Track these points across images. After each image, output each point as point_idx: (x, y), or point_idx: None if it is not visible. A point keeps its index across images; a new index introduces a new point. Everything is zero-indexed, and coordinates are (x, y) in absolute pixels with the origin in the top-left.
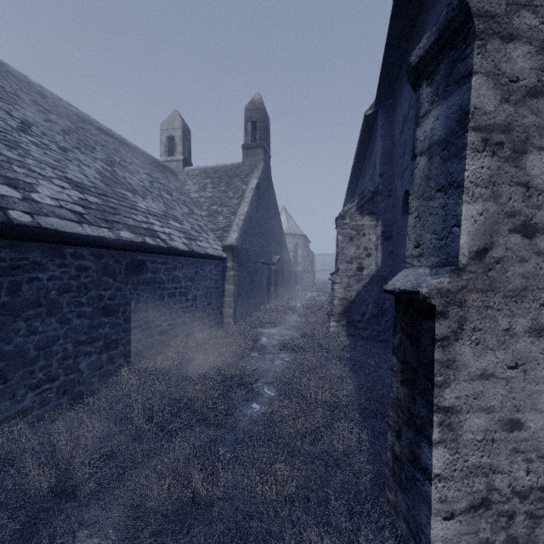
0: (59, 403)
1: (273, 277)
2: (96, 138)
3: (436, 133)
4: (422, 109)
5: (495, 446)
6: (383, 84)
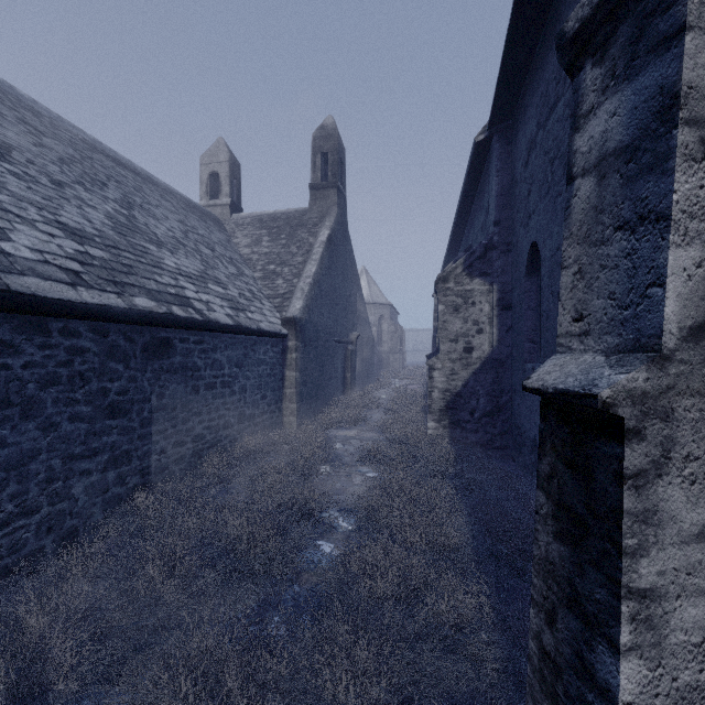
0: (41, 546)
1: (350, 360)
2: (109, 171)
3: (612, 137)
4: (585, 103)
5: None
6: (501, 98)
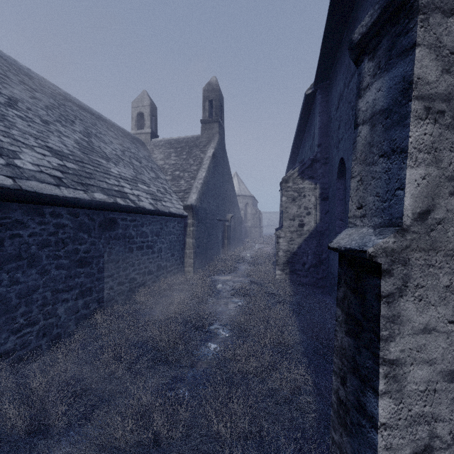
0: (39, 344)
1: (227, 232)
2: (76, 113)
3: (378, 103)
4: (364, 82)
5: (437, 396)
6: (321, 67)
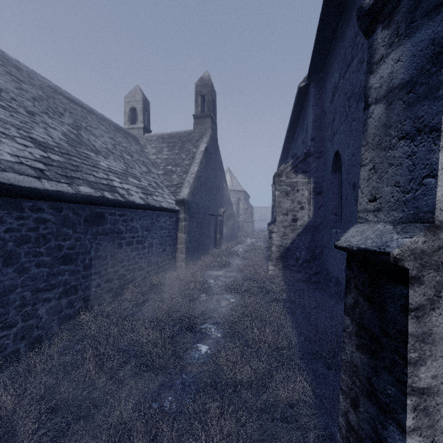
0: (17, 348)
1: (219, 226)
2: (65, 106)
3: (397, 76)
4: (377, 54)
5: None
6: (315, 59)
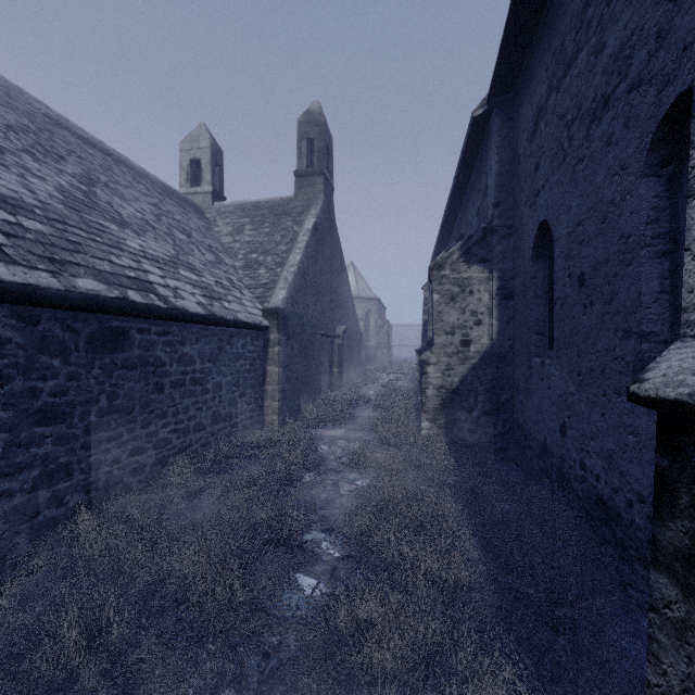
0: None
1: (337, 355)
2: (72, 147)
3: None
4: None
5: None
6: (503, 64)
